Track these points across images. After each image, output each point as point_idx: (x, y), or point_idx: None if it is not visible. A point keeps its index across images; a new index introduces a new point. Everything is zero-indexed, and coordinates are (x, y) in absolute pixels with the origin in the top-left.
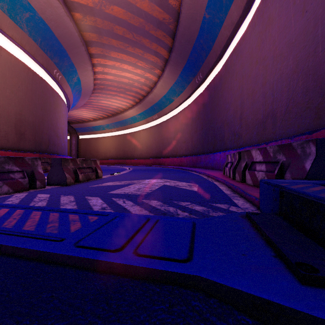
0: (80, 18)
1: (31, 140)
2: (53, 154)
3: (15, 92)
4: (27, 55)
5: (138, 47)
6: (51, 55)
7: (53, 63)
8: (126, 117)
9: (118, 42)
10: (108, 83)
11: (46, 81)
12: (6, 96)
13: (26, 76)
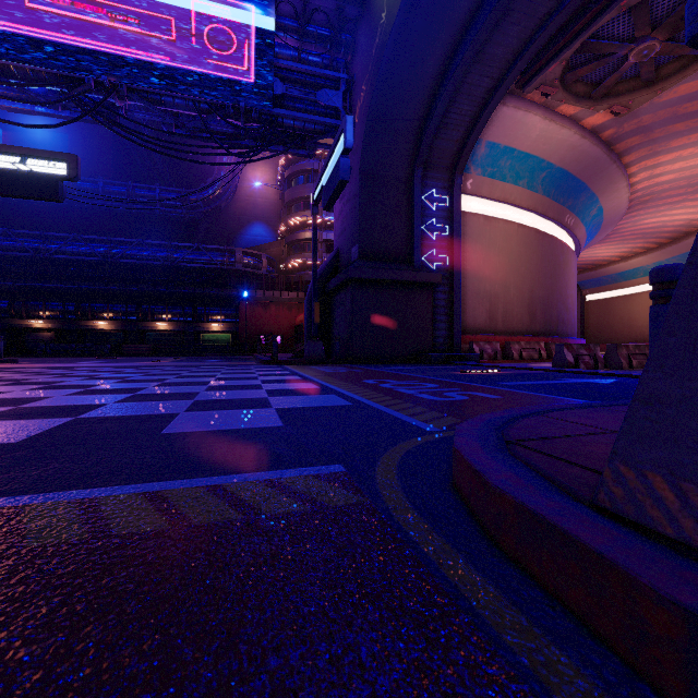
0: (612, 132)
1: (541, 321)
2: (562, 336)
3: (528, 267)
4: (536, 216)
5: None
6: (564, 200)
7: (565, 208)
8: None
9: (689, 122)
10: (663, 187)
11: (554, 235)
12: (521, 275)
13: (537, 243)
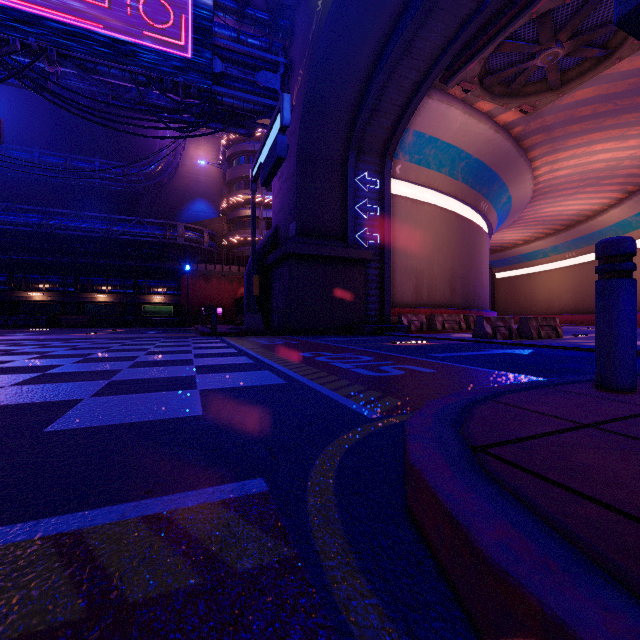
0: (520, 129)
1: (460, 296)
2: (478, 309)
3: (449, 247)
4: (456, 201)
5: (628, 112)
6: (480, 188)
7: (481, 195)
8: (600, 225)
9: (582, 124)
10: (560, 180)
11: (471, 219)
12: (443, 254)
13: (457, 226)
